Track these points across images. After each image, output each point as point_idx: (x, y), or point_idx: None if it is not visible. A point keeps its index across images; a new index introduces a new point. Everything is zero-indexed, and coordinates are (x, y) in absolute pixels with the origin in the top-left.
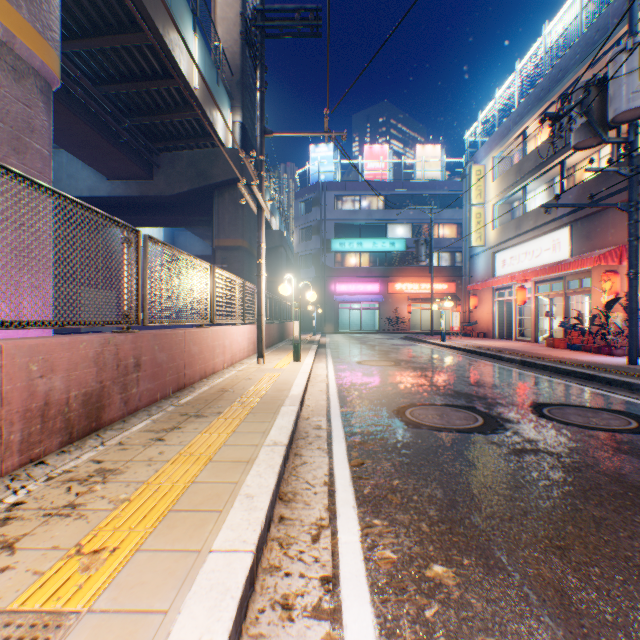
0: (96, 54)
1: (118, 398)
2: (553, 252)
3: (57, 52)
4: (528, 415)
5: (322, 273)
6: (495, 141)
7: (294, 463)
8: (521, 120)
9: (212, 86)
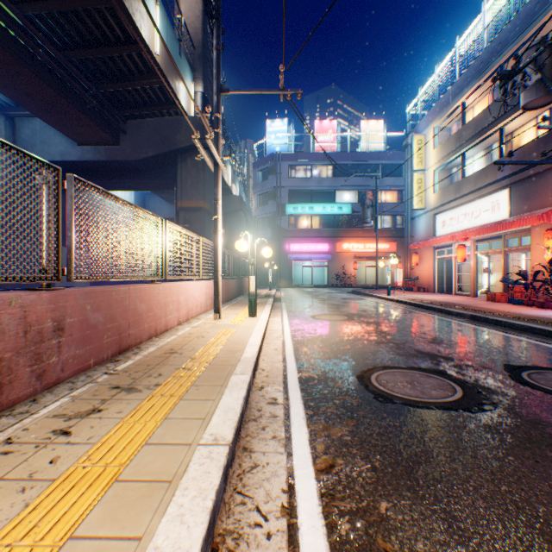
0: (59, 18)
1: (26, 372)
2: (492, 213)
3: None
4: (509, 382)
5: (277, 234)
6: (435, 113)
7: (241, 467)
8: (461, 92)
9: (174, 56)
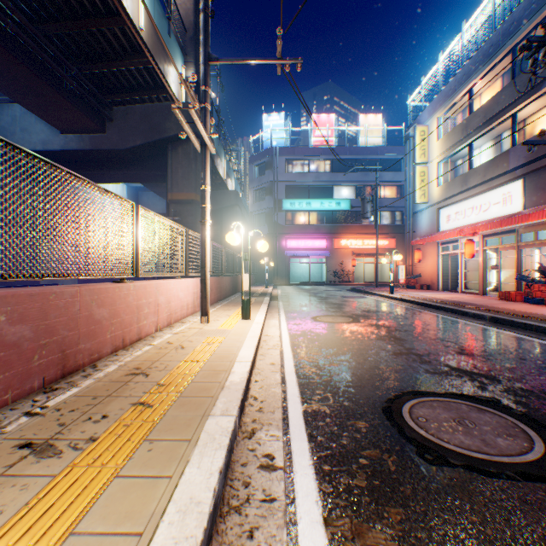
0: None
1: None
2: (504, 205)
3: None
4: None
5: (274, 230)
6: (439, 102)
7: None
8: (468, 78)
9: (162, 34)
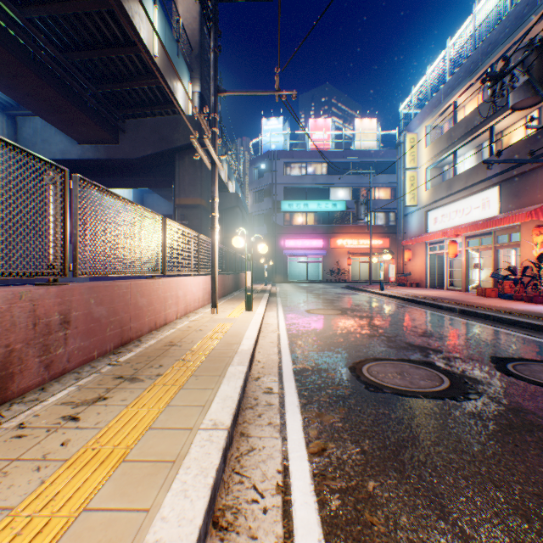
0: (60, 21)
1: (35, 362)
2: (483, 210)
3: None
4: (495, 373)
5: (273, 230)
6: (427, 112)
7: (238, 450)
8: (452, 91)
9: (172, 57)
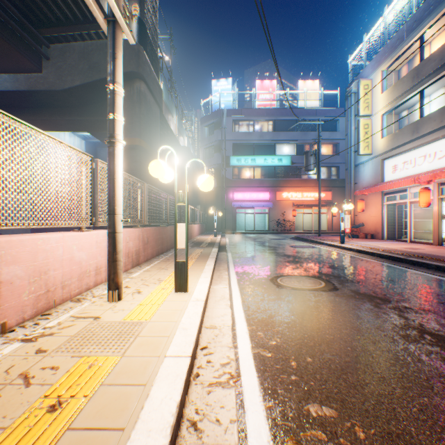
0: None
1: None
2: None
3: None
4: None
5: (222, 184)
6: (385, 54)
7: None
8: (420, 23)
9: None
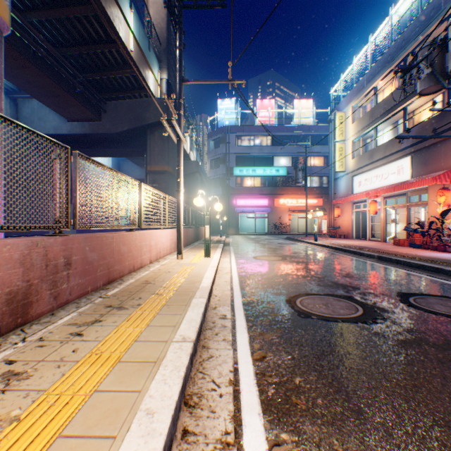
0: (55, 23)
1: (47, 294)
2: (398, 175)
3: (6, 2)
4: (399, 304)
5: (227, 191)
6: (353, 94)
7: (201, 357)
8: (373, 78)
9: (145, 51)
